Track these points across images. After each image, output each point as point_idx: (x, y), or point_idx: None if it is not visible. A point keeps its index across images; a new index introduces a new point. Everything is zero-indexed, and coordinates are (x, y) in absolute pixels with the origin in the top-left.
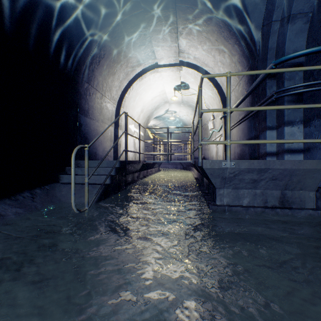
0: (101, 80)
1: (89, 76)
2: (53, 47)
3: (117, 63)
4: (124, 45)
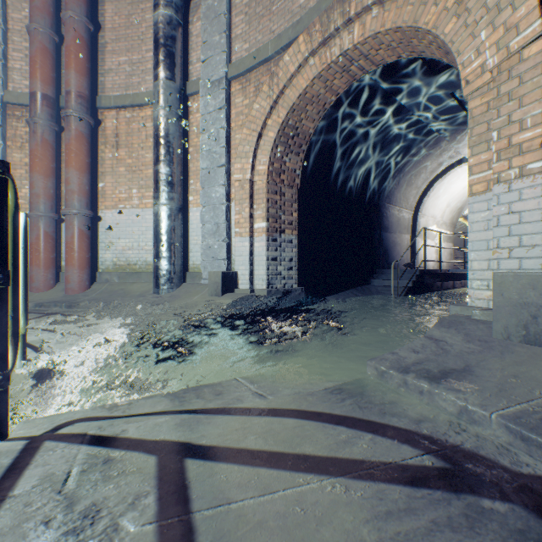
0: (398, 196)
1: (389, 198)
2: (368, 193)
3: (415, 175)
4: (422, 161)
